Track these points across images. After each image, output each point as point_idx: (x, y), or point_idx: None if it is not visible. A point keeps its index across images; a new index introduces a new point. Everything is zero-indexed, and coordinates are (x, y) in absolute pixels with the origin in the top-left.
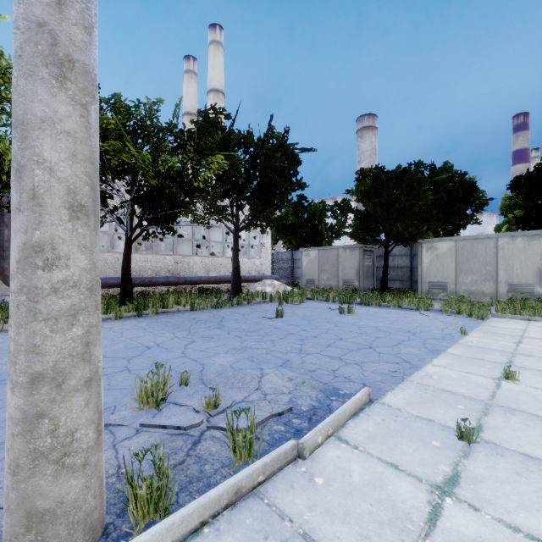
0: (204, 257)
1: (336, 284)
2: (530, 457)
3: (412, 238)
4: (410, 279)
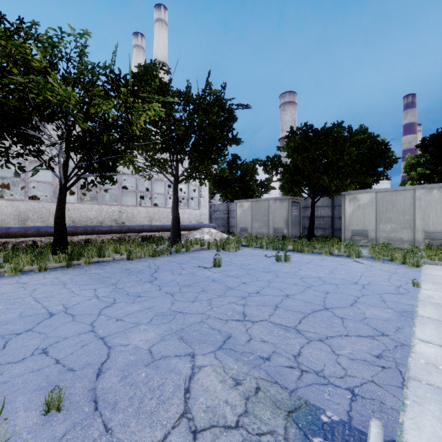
0: (147, 208)
1: (267, 232)
2: None
3: (336, 190)
4: (331, 228)
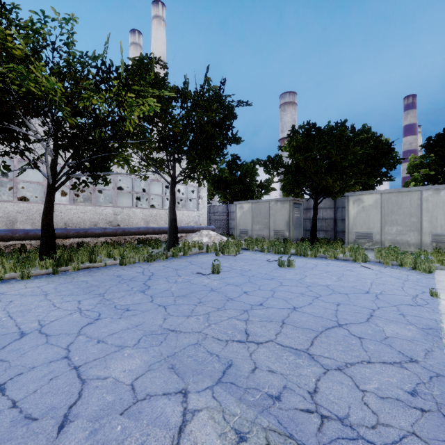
0: (144, 209)
1: (268, 235)
2: None
3: (339, 191)
4: (333, 230)
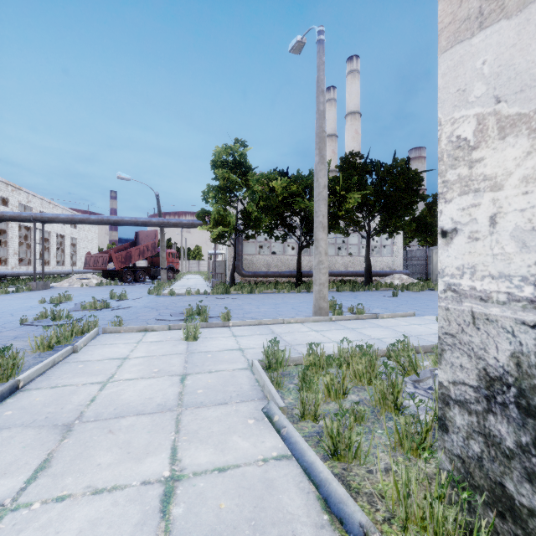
0: (343, 257)
1: None
2: None
3: None
4: None
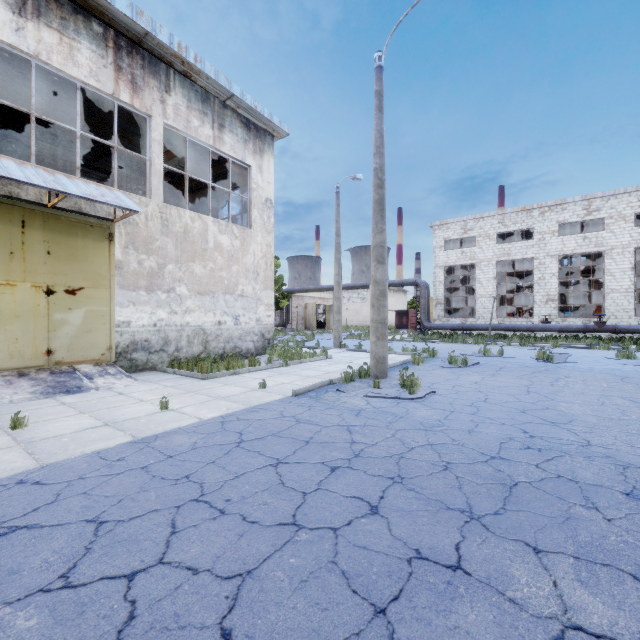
0: None
1: None
2: (245, 387)
3: None
4: None
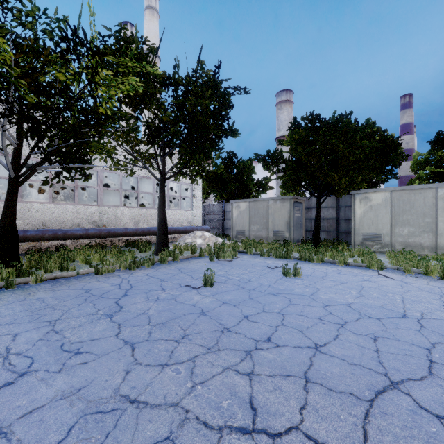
0: (133, 208)
1: (266, 236)
2: None
3: (344, 189)
4: (336, 230)
